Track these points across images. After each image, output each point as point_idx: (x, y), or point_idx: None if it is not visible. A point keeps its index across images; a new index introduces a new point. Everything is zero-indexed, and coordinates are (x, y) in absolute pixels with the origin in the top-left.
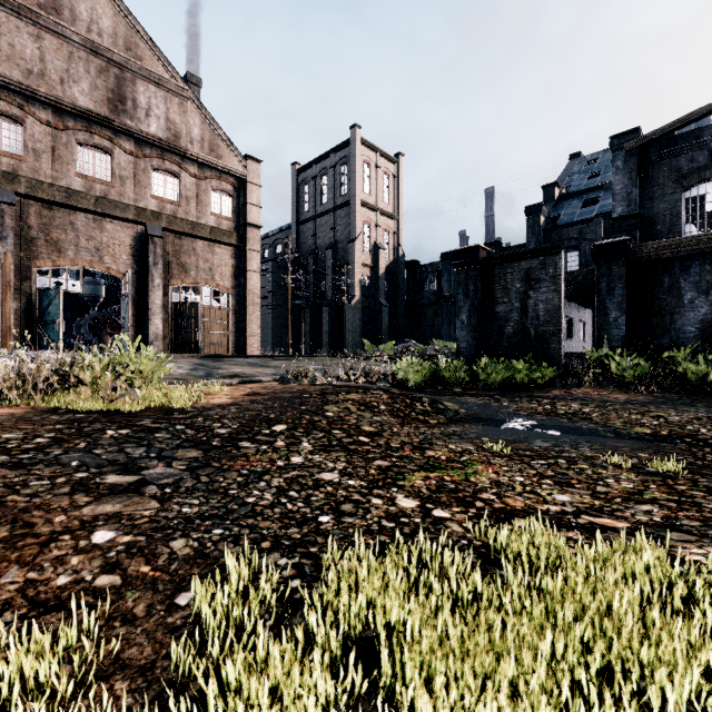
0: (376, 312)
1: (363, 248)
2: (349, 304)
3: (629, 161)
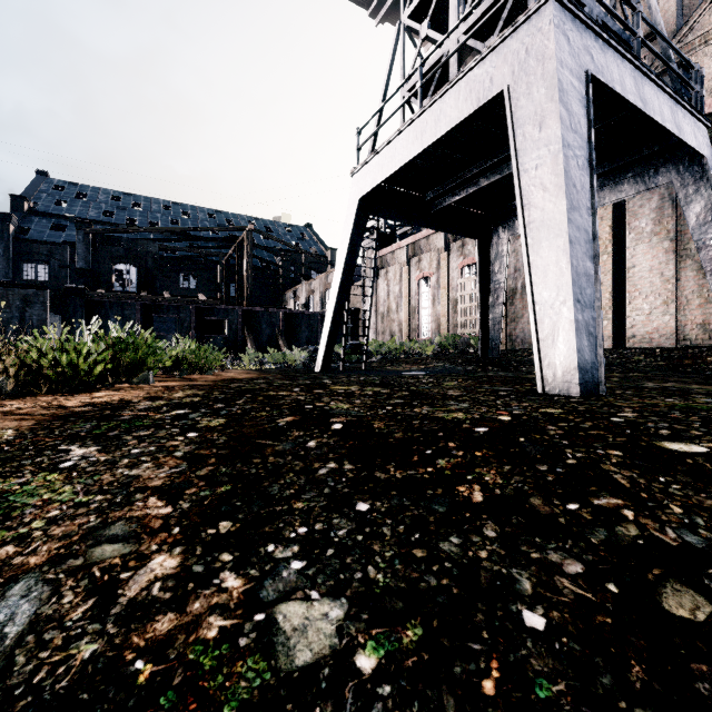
0: None
1: None
2: None
3: (87, 239)
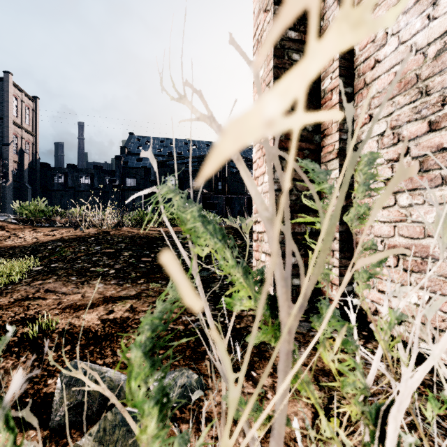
0: (22, 191)
1: (13, 150)
2: (5, 185)
3: None
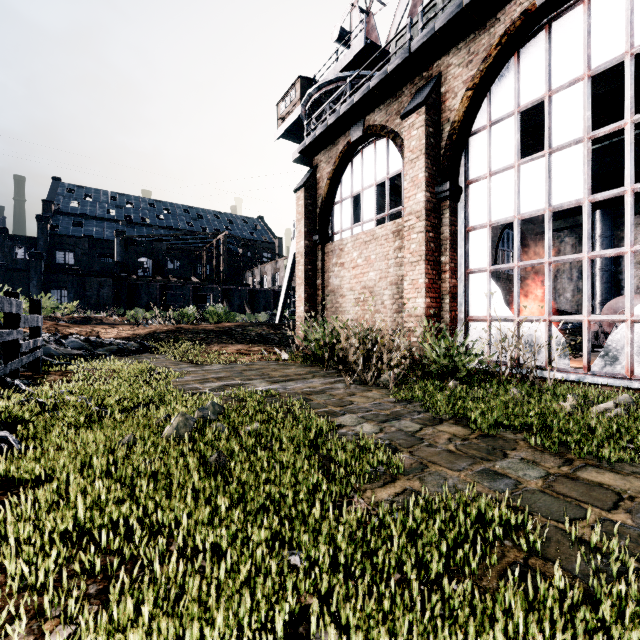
0: None
1: None
2: None
3: (122, 242)
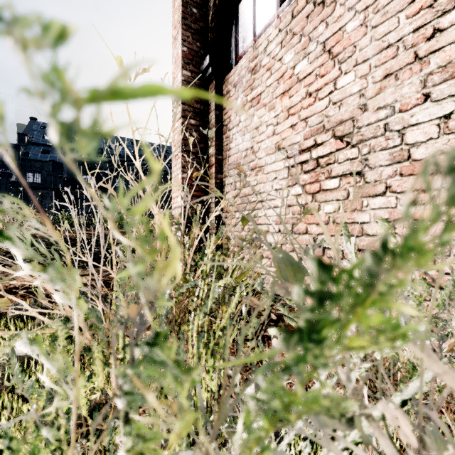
0: None
1: None
2: None
3: None
